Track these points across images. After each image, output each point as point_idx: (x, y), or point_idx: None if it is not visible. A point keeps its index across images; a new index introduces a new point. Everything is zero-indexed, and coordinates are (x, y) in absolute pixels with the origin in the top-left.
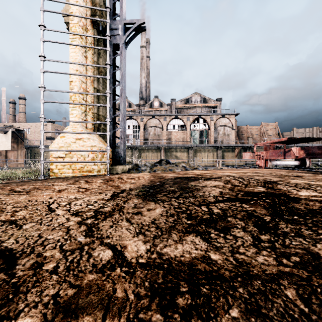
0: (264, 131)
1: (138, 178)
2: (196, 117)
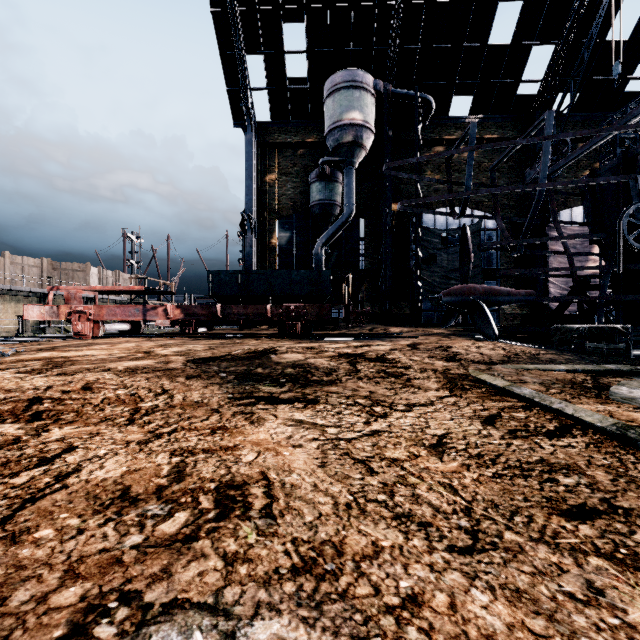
0: None
1: (103, 384)
2: None
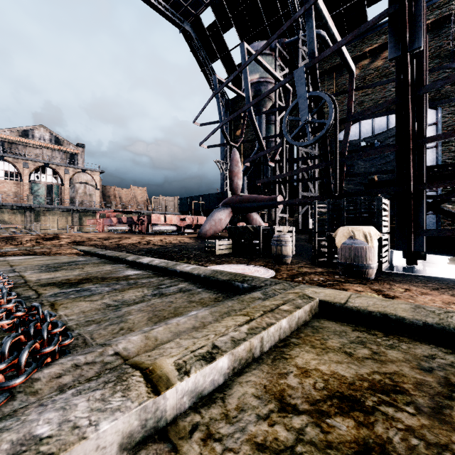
0: (133, 195)
1: None
2: (42, 166)
